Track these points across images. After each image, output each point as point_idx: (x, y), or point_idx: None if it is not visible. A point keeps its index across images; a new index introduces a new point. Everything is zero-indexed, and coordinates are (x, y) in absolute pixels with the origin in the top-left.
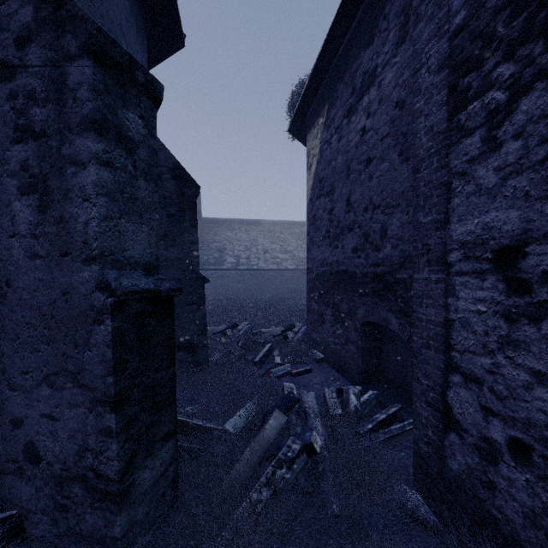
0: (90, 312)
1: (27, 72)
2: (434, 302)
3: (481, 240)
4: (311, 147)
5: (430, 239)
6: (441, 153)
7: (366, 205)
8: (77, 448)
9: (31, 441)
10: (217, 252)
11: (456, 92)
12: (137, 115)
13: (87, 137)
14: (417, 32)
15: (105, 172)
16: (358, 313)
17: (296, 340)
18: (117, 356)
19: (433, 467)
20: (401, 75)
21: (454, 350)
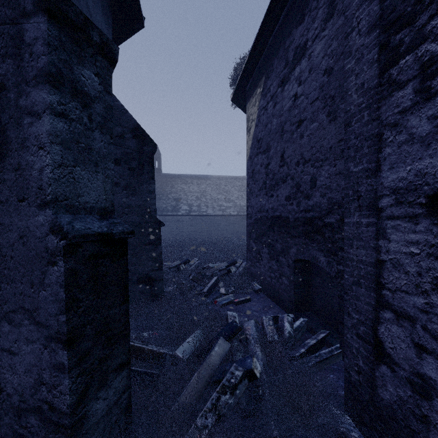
0: (44, 253)
1: None
2: (365, 244)
3: (414, 186)
4: (250, 113)
5: (360, 186)
6: (372, 107)
7: (297, 160)
8: (33, 381)
9: None
10: (174, 201)
11: (388, 49)
12: (93, 72)
13: (42, 89)
14: (348, 0)
15: (60, 122)
16: (290, 252)
17: (238, 273)
18: (70, 296)
19: (364, 394)
20: (329, 46)
21: (385, 289)
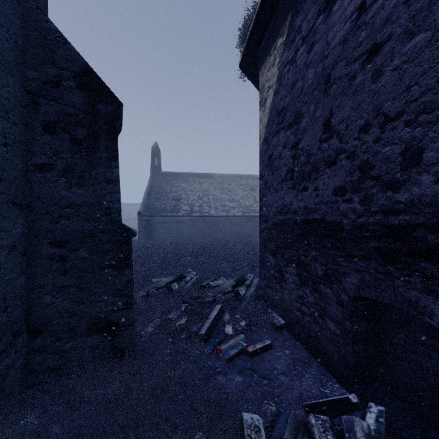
0: None
1: None
2: None
3: None
4: (265, 80)
5: None
6: None
7: (365, 122)
8: None
9: None
10: (174, 201)
11: None
12: None
13: None
14: None
15: None
16: (345, 281)
17: (249, 296)
18: None
19: None
20: None
21: None
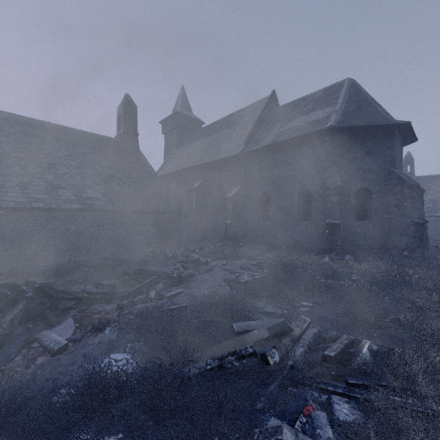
0: (409, 225)
1: (395, 190)
2: None
3: None
4: None
5: None
6: None
7: None
8: (406, 244)
9: (396, 244)
10: (430, 203)
11: None
12: (415, 192)
13: (408, 200)
14: None
15: (411, 204)
16: None
17: None
18: (414, 231)
19: None
20: None
21: None
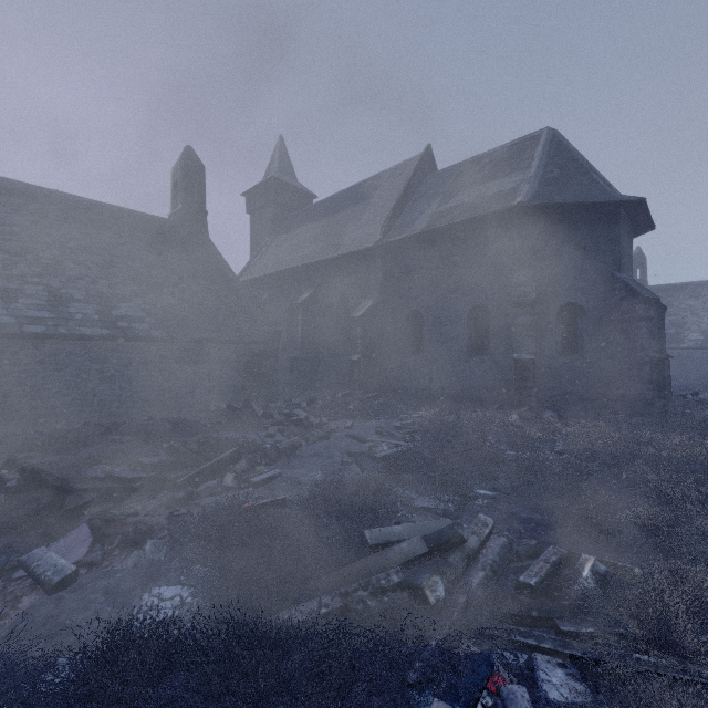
0: (643, 362)
1: (622, 306)
2: None
3: None
4: None
5: None
6: None
7: None
8: (638, 393)
9: (622, 393)
10: (672, 327)
11: None
12: (652, 310)
13: (642, 322)
14: None
15: (646, 329)
16: None
17: None
18: (651, 372)
19: None
20: None
21: None
